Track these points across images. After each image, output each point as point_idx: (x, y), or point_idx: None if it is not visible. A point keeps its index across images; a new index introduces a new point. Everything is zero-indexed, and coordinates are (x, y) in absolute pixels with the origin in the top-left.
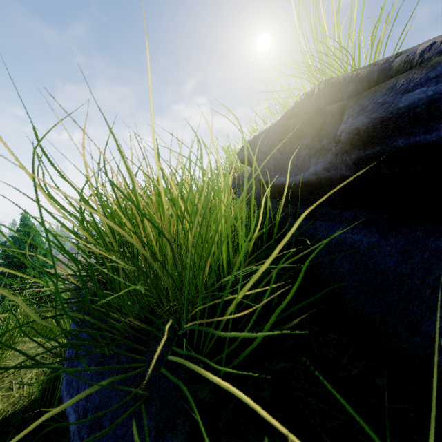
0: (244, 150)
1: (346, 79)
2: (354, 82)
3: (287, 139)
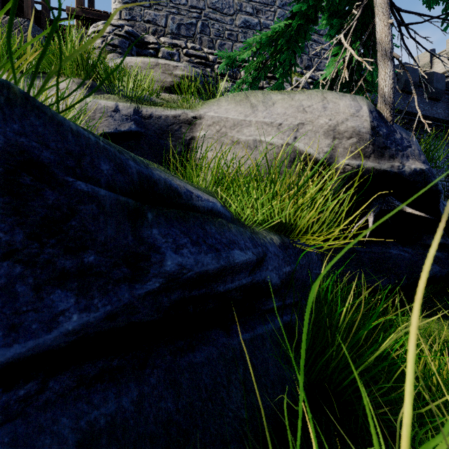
0: None
1: (88, 141)
2: (109, 161)
3: None
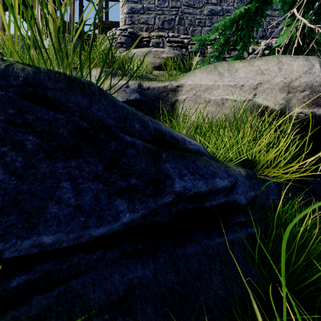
0: None
1: (128, 111)
2: (138, 122)
3: (36, 147)
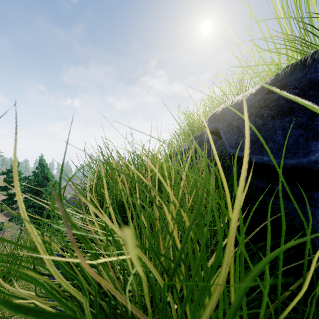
0: (212, 121)
1: None
2: None
3: (268, 115)
